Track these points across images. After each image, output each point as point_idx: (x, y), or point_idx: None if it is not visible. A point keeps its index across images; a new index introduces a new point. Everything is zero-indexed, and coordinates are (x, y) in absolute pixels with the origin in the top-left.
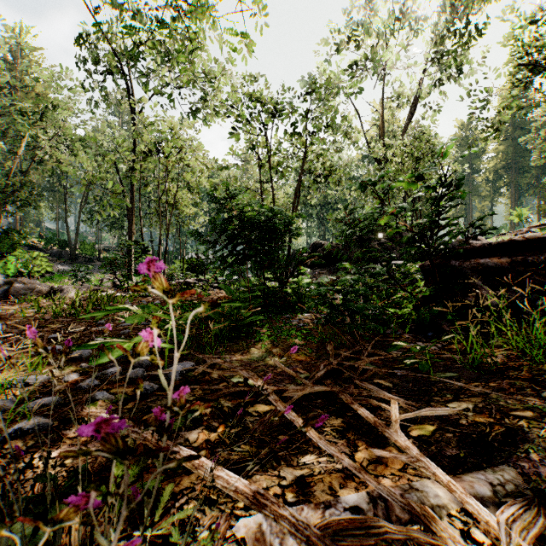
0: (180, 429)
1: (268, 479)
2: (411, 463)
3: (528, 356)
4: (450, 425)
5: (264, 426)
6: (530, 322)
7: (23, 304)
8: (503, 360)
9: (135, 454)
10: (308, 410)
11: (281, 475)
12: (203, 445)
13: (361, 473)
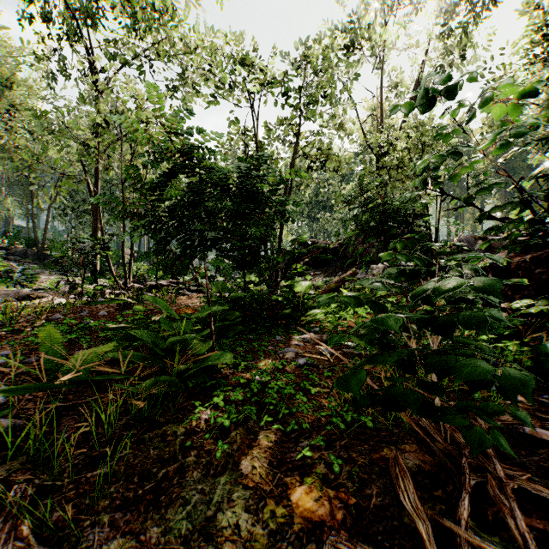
0: None
1: None
2: None
3: None
4: None
5: None
6: None
7: None
8: None
9: None
10: None
11: None
12: None
13: None
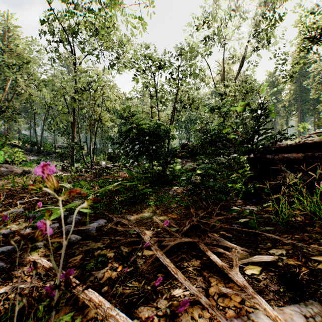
0: (92, 269)
1: (149, 310)
2: (248, 300)
3: (318, 216)
4: (271, 266)
5: (148, 266)
6: (318, 194)
7: (6, 180)
8: (302, 219)
9: (59, 289)
10: (178, 254)
11: (158, 306)
12: (106, 282)
13: (213, 309)
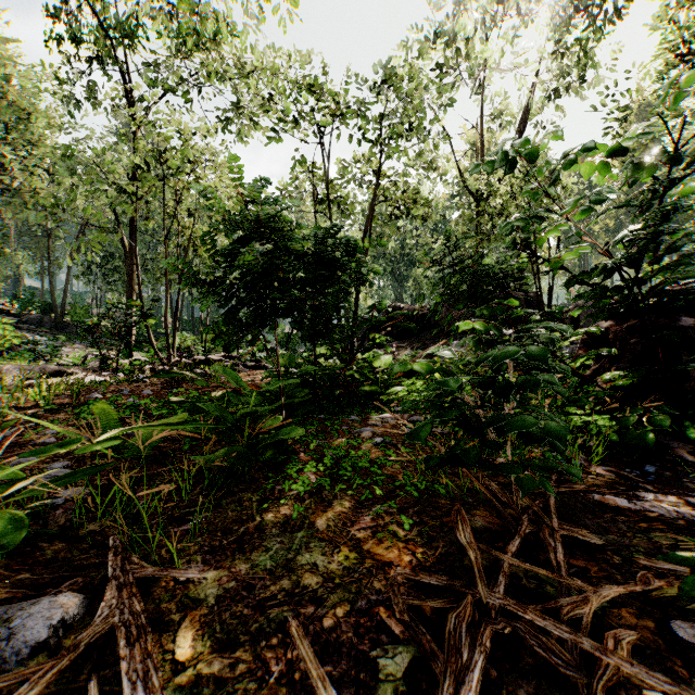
0: None
1: None
2: None
3: None
4: None
5: None
6: None
7: None
8: None
9: None
10: None
11: None
12: None
13: None
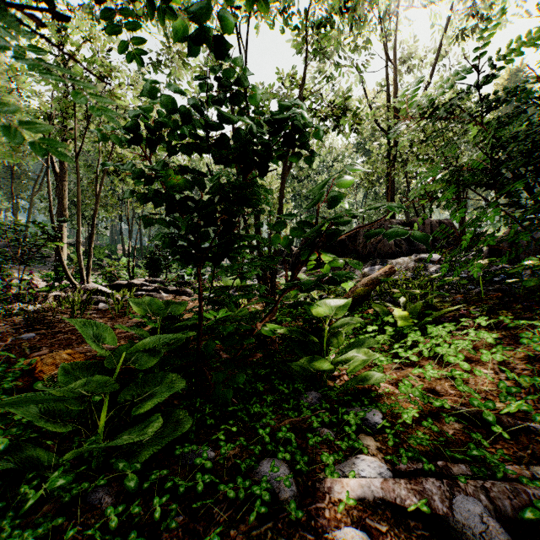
0: None
1: None
2: None
3: None
4: None
5: None
6: None
7: None
8: None
9: None
10: None
11: None
12: None
13: None
